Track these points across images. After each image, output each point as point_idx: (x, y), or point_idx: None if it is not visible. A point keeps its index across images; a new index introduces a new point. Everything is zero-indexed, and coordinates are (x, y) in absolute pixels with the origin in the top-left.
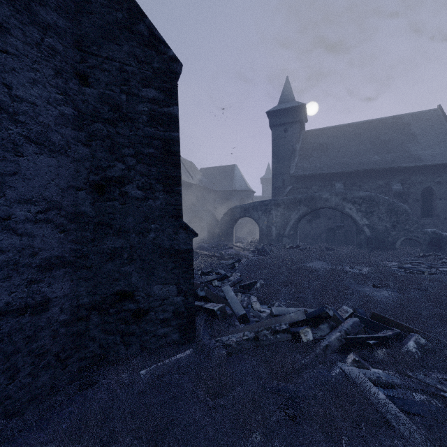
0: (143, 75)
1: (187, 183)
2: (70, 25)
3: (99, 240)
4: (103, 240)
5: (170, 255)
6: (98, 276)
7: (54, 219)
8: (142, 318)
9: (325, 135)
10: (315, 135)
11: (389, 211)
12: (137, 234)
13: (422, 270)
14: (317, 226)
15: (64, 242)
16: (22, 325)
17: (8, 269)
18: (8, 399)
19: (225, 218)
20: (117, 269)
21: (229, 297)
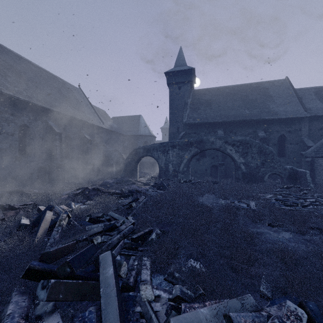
0: None
1: (98, 127)
2: None
3: None
4: None
5: None
6: None
7: None
8: None
9: (209, 94)
10: (201, 93)
11: (259, 152)
12: None
13: (296, 202)
14: (204, 164)
15: None
16: None
17: None
18: None
19: (130, 157)
20: None
21: (104, 279)
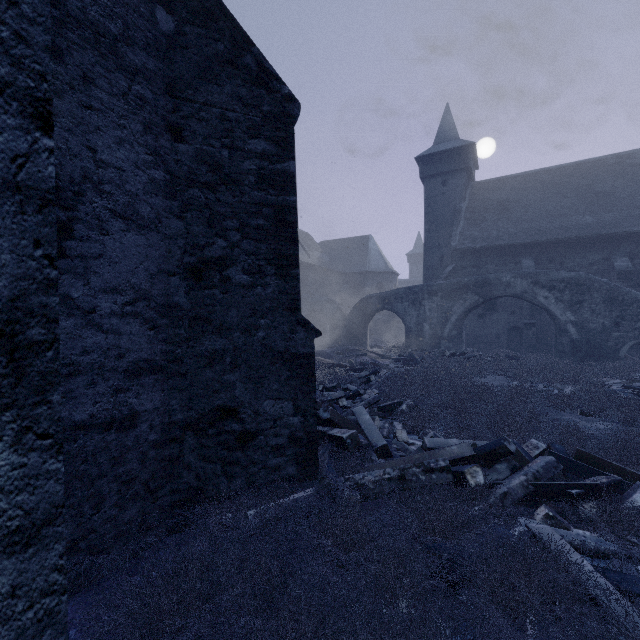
0: (250, 122)
1: (301, 263)
2: (161, 66)
3: (195, 340)
4: (200, 340)
5: (285, 361)
6: (195, 386)
7: (143, 313)
8: (249, 444)
9: (506, 188)
10: (490, 188)
11: (609, 300)
12: (243, 332)
13: None
14: (493, 324)
15: (154, 341)
16: (108, 444)
17: (92, 373)
18: (93, 532)
19: (355, 313)
20: (218, 377)
21: (363, 421)
